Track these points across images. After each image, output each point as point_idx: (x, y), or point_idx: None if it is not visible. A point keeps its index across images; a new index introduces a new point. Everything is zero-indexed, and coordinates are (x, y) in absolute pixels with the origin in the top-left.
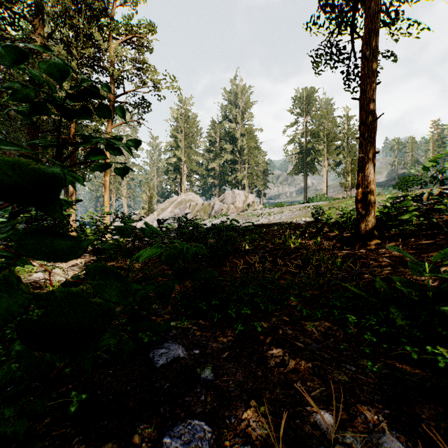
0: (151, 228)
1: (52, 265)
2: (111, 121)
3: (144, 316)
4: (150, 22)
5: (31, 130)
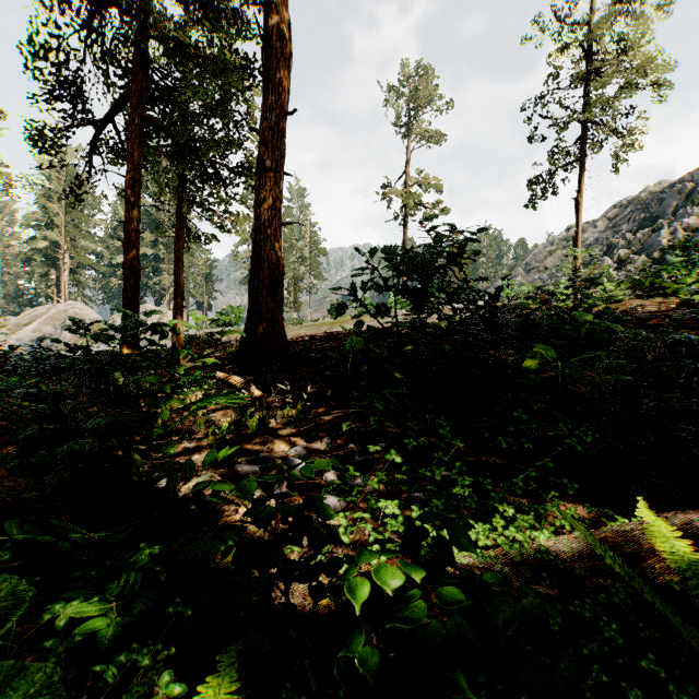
0: (12, 351)
1: None
2: None
3: None
4: None
5: None
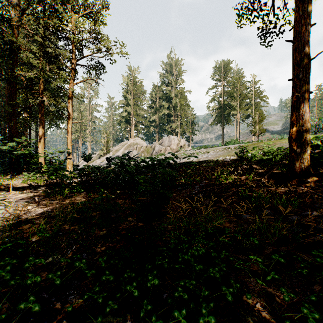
0: None
1: (2, 200)
2: (73, 80)
3: (46, 298)
4: None
5: (10, 87)
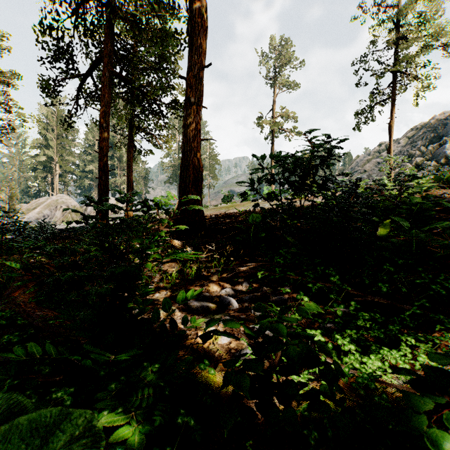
0: (27, 224)
1: None
2: None
3: None
4: (16, 73)
5: None
